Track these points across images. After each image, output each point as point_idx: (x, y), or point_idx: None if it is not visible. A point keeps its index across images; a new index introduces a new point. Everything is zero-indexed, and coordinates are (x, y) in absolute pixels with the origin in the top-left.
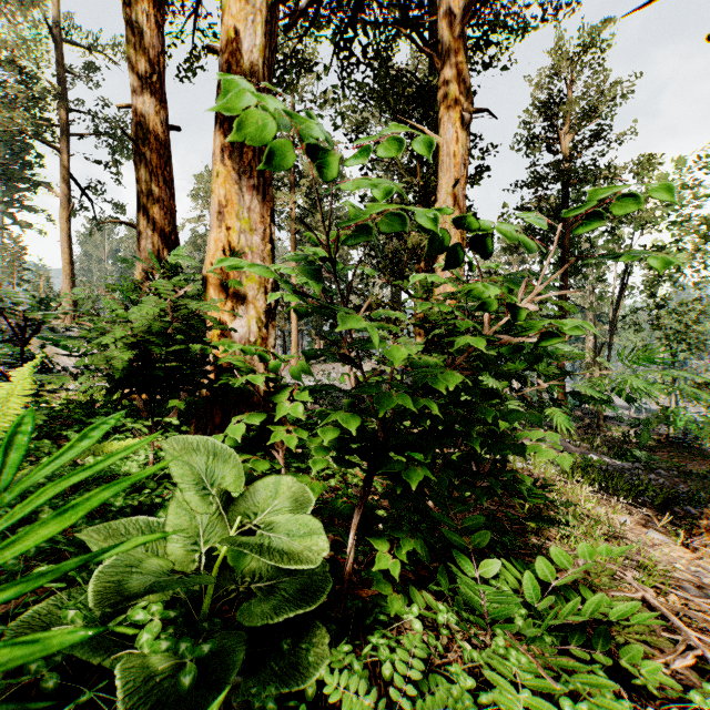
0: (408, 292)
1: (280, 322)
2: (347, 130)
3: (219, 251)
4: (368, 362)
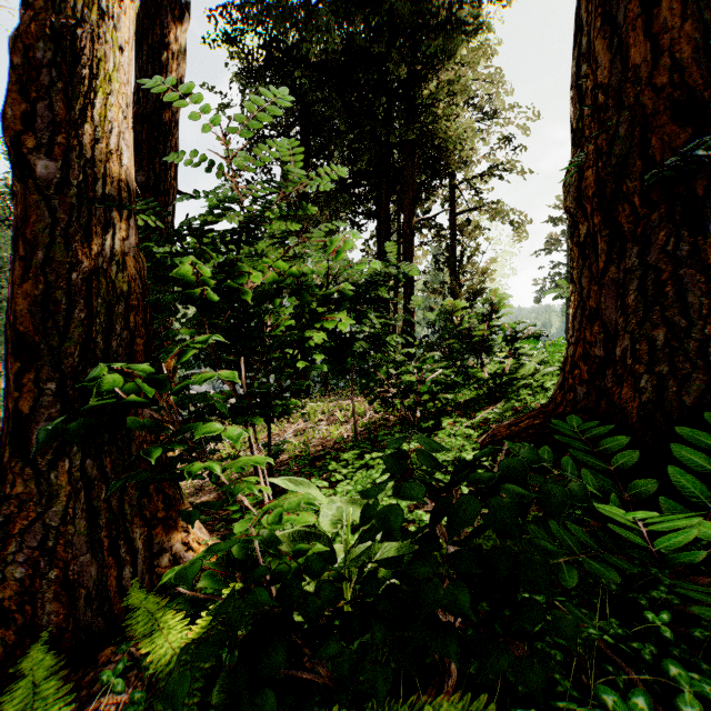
0: None
1: None
2: None
3: None
4: None
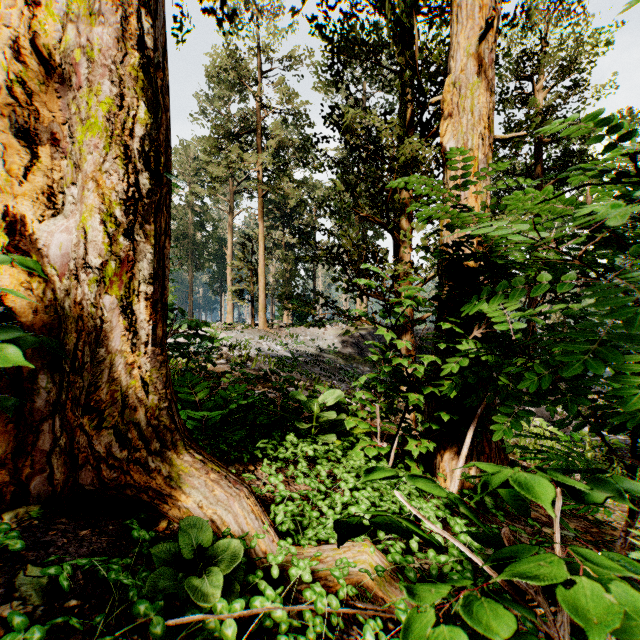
0: (392, 231)
1: (248, 286)
2: (314, 84)
3: (0, 46)
4: (336, 325)
